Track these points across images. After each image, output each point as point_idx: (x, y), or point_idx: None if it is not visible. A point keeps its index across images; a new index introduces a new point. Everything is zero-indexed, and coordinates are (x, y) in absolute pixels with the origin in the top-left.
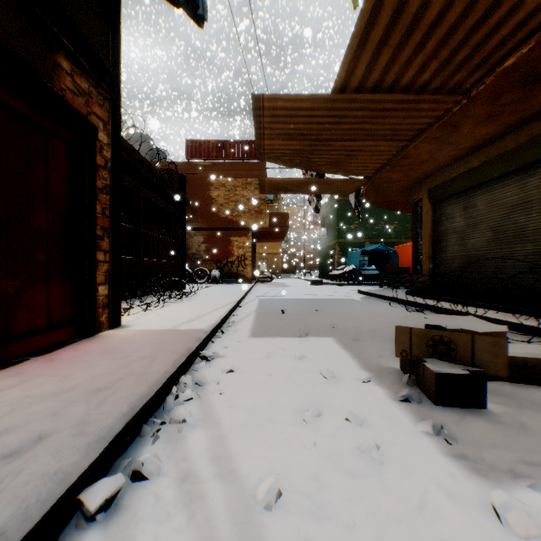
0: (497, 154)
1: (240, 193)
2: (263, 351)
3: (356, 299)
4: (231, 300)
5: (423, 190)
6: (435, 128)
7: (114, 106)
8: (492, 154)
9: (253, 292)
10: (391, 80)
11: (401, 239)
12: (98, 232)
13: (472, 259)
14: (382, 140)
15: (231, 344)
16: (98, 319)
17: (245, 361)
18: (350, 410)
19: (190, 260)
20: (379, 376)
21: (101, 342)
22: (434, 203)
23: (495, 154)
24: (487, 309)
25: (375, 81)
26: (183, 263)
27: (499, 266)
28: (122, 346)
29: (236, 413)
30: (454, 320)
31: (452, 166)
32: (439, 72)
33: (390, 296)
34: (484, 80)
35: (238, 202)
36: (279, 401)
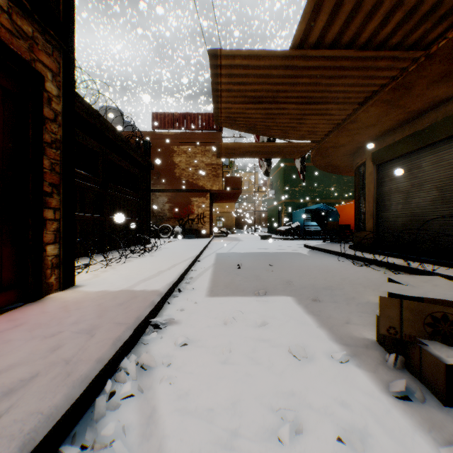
0: (445, 116)
1: (199, 160)
2: (221, 314)
3: (304, 253)
4: (190, 255)
5: (366, 154)
6: (387, 89)
7: (66, 57)
8: (439, 116)
9: (210, 246)
10: (352, 34)
11: (339, 200)
12: (46, 189)
13: (417, 217)
14: (334, 104)
15: (187, 305)
16: (46, 280)
17: (201, 329)
18: (337, 416)
19: (156, 218)
20: (356, 353)
21: (42, 309)
22: (377, 165)
23: (443, 116)
24: (434, 265)
25: (335, 35)
26: (147, 220)
27: (445, 224)
28: (63, 314)
29: (186, 426)
30: (425, 283)
31: (396, 131)
32: (401, 25)
33: (335, 250)
34: (447, 34)
35: (198, 167)
36: (243, 398)
